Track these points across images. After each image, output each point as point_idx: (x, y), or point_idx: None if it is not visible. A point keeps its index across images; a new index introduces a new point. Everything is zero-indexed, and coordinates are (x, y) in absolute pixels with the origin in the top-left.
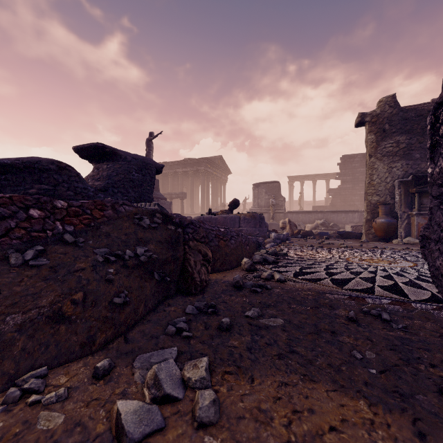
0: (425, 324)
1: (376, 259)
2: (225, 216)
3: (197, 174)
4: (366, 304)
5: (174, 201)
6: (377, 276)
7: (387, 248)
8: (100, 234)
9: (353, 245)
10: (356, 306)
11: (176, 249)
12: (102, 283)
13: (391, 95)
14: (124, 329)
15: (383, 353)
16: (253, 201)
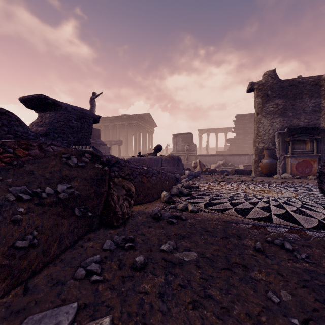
0: (323, 253)
1: (266, 190)
2: (151, 157)
3: (131, 127)
4: (268, 233)
5: (113, 146)
6: (271, 205)
7: (271, 182)
8: (23, 172)
9: (246, 179)
10: (260, 236)
11: (101, 185)
12: (6, 225)
13: (272, 69)
14: (29, 275)
15: (298, 292)
16: (173, 147)
